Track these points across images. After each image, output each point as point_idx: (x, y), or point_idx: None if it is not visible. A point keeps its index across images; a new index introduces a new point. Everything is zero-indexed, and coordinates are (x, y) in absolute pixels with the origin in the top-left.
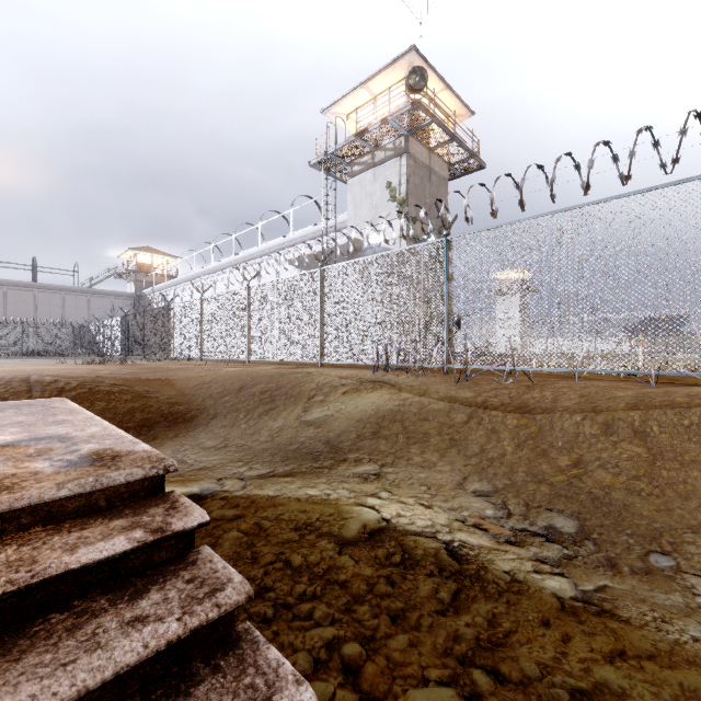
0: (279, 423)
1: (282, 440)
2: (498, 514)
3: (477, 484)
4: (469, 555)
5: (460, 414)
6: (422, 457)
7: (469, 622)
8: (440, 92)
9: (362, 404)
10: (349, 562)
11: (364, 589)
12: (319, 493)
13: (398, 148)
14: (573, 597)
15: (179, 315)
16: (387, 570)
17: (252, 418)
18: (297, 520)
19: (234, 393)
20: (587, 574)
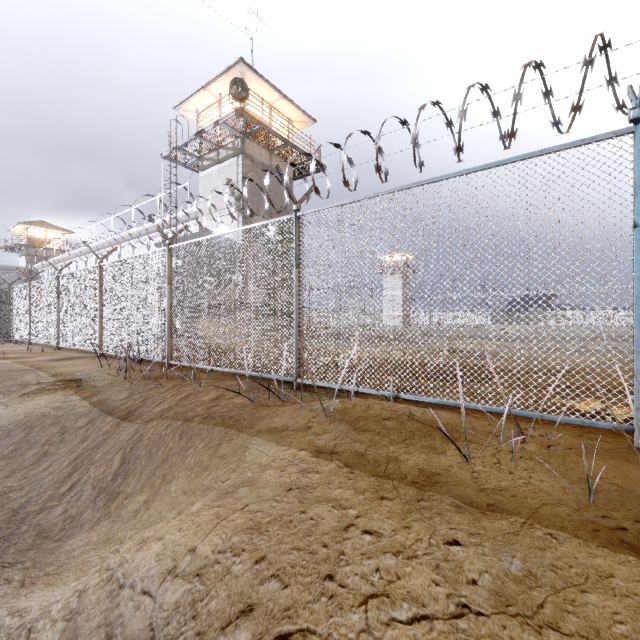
0: None
1: None
2: None
3: None
4: None
5: (86, 418)
6: None
7: None
8: (279, 100)
9: (24, 407)
10: None
11: None
12: None
13: (236, 148)
14: None
15: (16, 298)
16: None
17: None
18: None
19: None
20: None
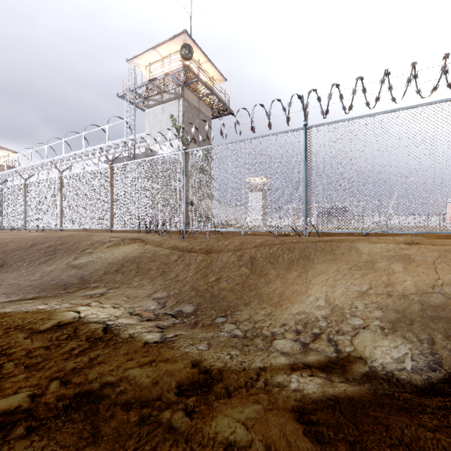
0: (52, 267)
1: (47, 278)
2: (158, 307)
3: (159, 293)
4: (116, 329)
5: (175, 256)
6: (139, 281)
7: (77, 361)
8: (205, 63)
9: (117, 253)
10: (27, 342)
11: (22, 355)
12: (47, 307)
13: (177, 93)
14: (156, 341)
15: (6, 196)
16: (50, 343)
17: (33, 265)
18: (12, 324)
19: (25, 249)
20: (176, 330)
